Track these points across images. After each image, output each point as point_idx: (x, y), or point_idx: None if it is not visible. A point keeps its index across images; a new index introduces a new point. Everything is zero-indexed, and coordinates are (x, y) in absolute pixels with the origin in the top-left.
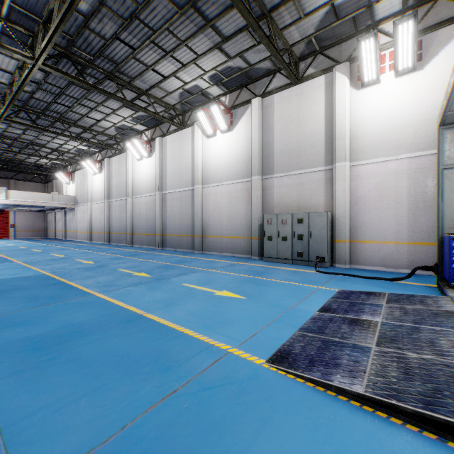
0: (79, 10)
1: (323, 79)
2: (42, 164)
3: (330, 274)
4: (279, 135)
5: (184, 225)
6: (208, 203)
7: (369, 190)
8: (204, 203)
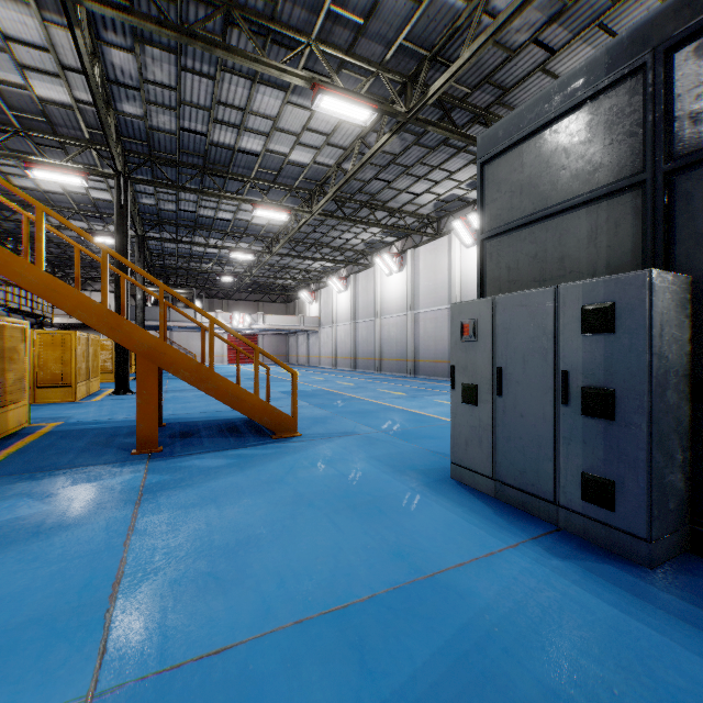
0: (347, 170)
1: None
2: (288, 285)
3: None
4: None
5: (440, 349)
6: None
7: None
8: None
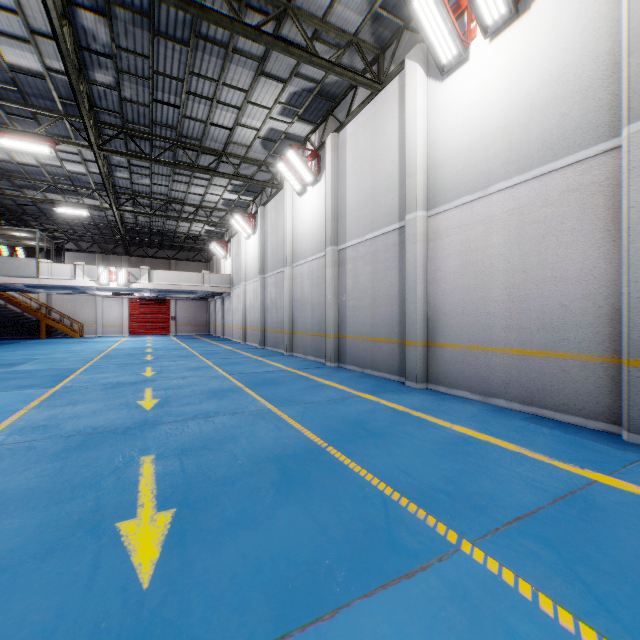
0: None
1: None
2: (196, 235)
3: None
4: None
5: (382, 315)
6: (442, 255)
7: None
8: (432, 258)
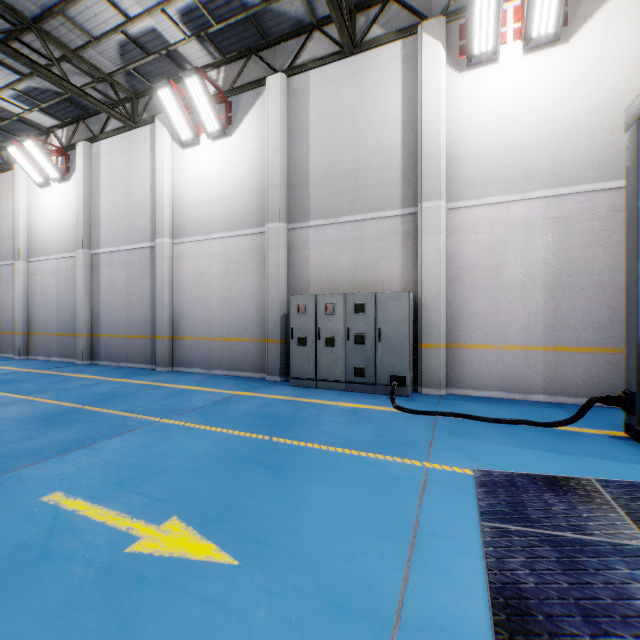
0: None
1: (400, 49)
2: None
3: (424, 416)
4: (319, 148)
5: (136, 316)
6: (183, 273)
7: (479, 253)
8: (176, 274)
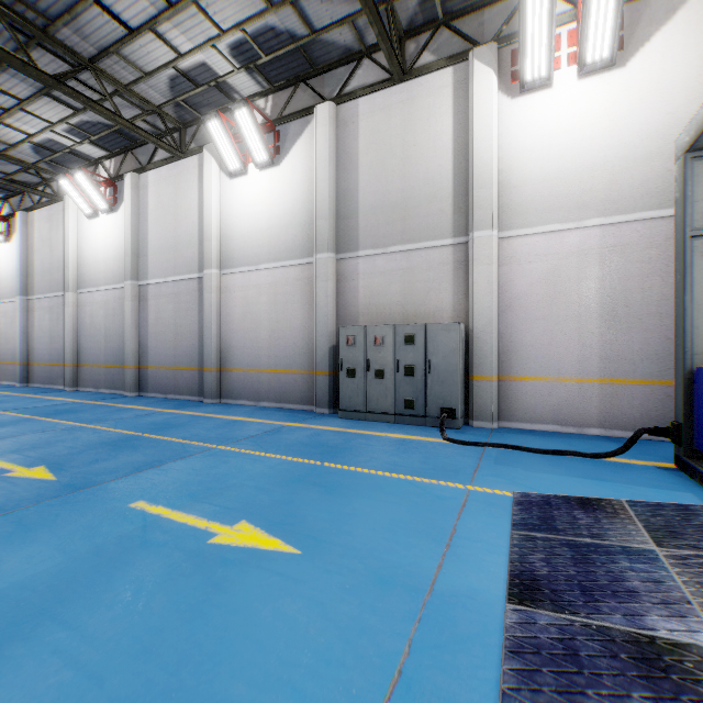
0: None
1: (451, 75)
2: None
3: (473, 447)
4: (368, 177)
5: (184, 347)
6: (231, 304)
7: (532, 283)
8: (224, 306)
